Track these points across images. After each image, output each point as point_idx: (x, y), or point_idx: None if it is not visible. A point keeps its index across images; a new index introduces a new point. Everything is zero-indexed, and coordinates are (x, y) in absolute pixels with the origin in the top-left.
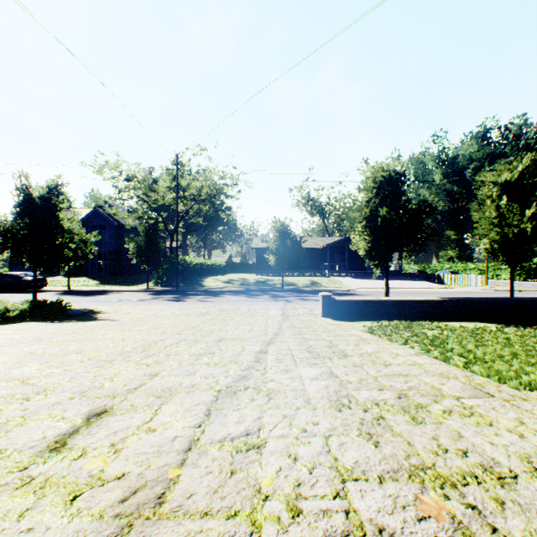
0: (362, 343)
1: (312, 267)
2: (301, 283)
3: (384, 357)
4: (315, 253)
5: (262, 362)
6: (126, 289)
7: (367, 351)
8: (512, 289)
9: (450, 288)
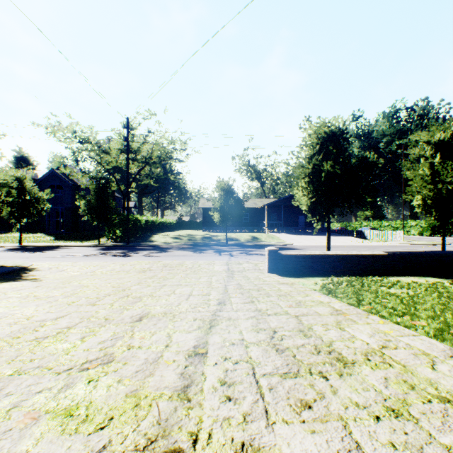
0: (345, 322)
1: (252, 224)
2: (243, 238)
3: (414, 365)
4: (255, 212)
5: (192, 402)
6: (77, 245)
7: (368, 344)
8: (444, 243)
9: (373, 242)
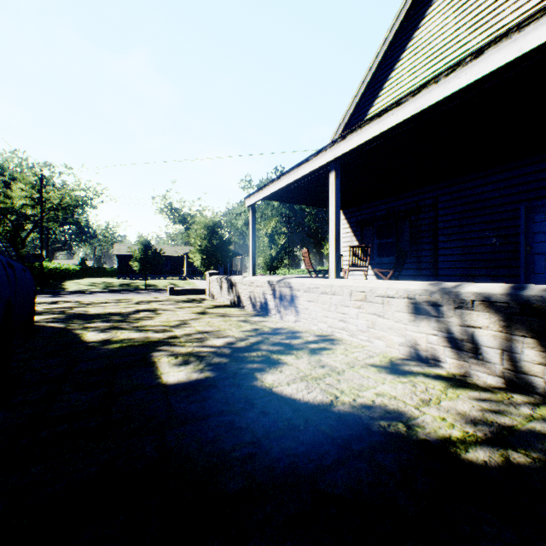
0: None
1: (173, 271)
2: (162, 284)
3: None
4: (176, 260)
5: None
6: None
7: None
8: None
9: None
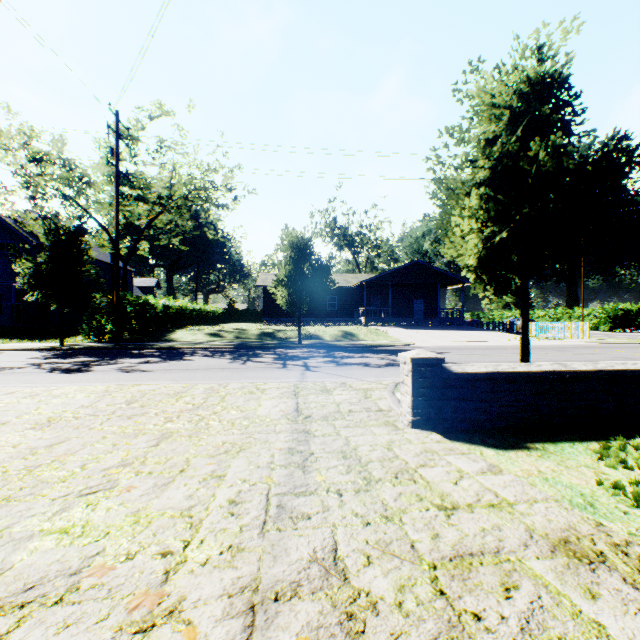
0: None
1: (342, 313)
2: (329, 334)
3: None
4: (347, 294)
5: None
6: (16, 347)
7: None
8: None
9: (543, 340)
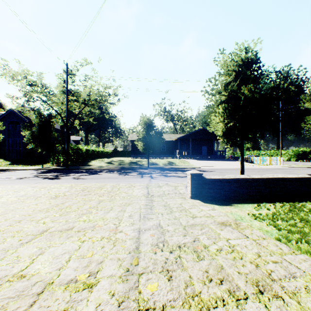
0: None
1: (168, 152)
2: (161, 163)
3: None
4: (170, 144)
5: None
6: (23, 168)
7: None
8: None
9: (261, 166)
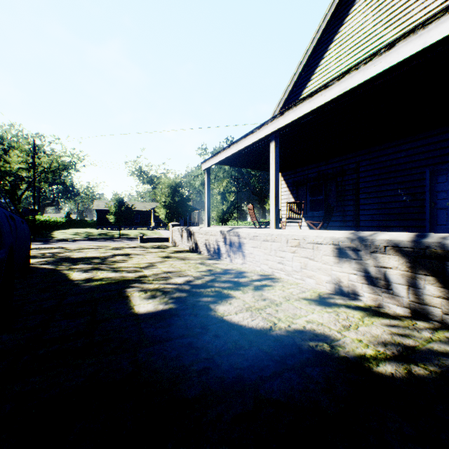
0: None
1: (143, 223)
2: (133, 234)
3: None
4: (145, 214)
5: None
6: None
7: None
8: None
9: None
